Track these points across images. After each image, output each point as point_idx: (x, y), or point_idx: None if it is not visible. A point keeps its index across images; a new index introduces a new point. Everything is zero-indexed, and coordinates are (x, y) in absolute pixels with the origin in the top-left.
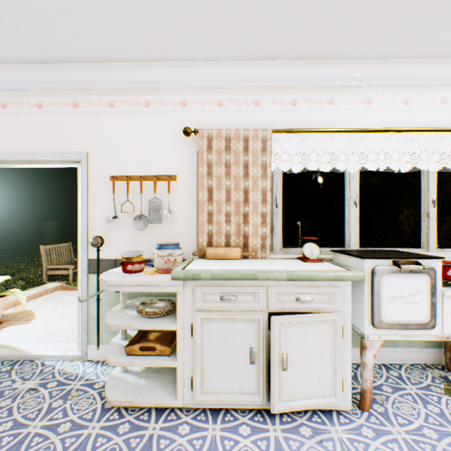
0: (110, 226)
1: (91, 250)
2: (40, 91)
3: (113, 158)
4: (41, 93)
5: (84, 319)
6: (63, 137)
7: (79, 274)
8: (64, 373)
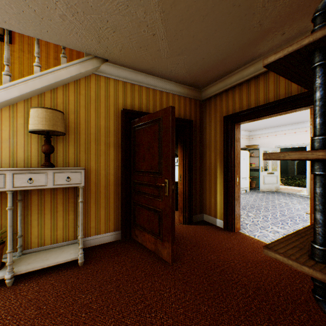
0: None
1: None
2: (294, 129)
3: None
4: (295, 129)
5: (309, 185)
6: (301, 140)
7: (306, 174)
8: (304, 196)
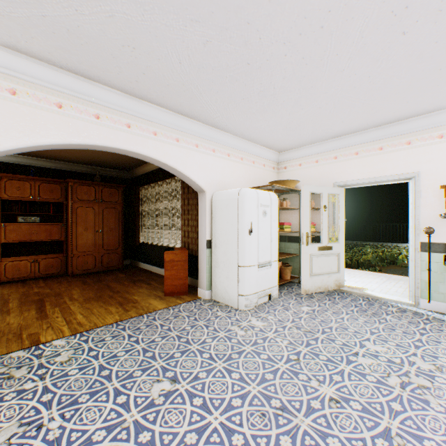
0: (438, 220)
1: (421, 236)
2: (380, 140)
3: (441, 173)
4: (381, 141)
5: (416, 281)
6: (397, 165)
7: (409, 251)
8: (409, 309)
